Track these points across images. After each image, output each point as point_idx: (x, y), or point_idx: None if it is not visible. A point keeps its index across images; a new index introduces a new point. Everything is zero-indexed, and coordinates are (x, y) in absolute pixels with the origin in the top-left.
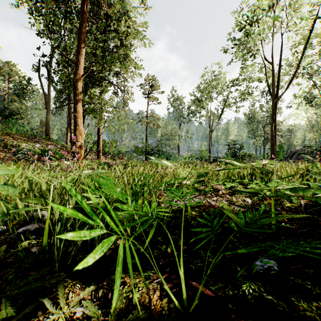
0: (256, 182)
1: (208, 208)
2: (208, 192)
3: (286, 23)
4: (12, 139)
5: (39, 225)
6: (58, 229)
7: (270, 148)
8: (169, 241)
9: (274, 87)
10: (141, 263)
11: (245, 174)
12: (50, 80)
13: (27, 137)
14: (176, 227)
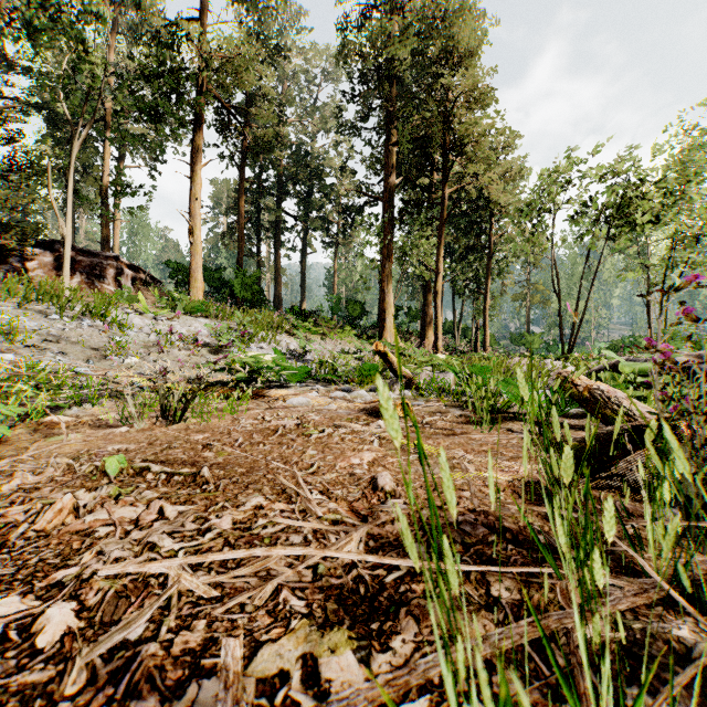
0: None
1: None
2: None
3: None
4: None
5: None
6: None
7: None
8: None
9: None
10: None
11: None
12: None
13: None
14: None
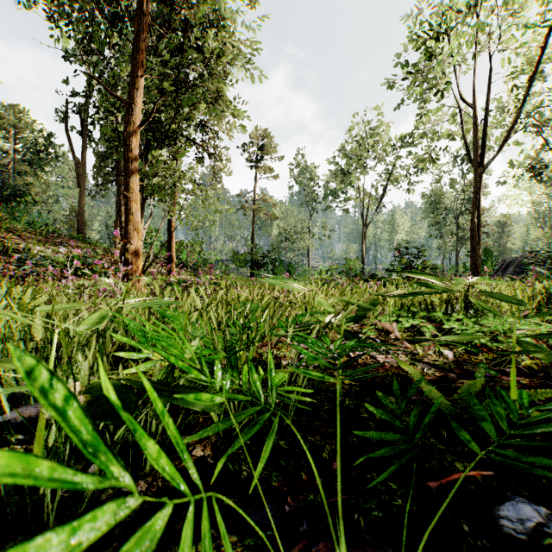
0: (456, 317)
1: (374, 369)
2: (368, 336)
3: (497, 36)
4: (17, 238)
5: (37, 410)
6: (52, 441)
7: (470, 255)
8: (302, 448)
9: (476, 147)
10: (244, 508)
11: (435, 302)
12: (85, 136)
13: (45, 235)
14: (315, 413)
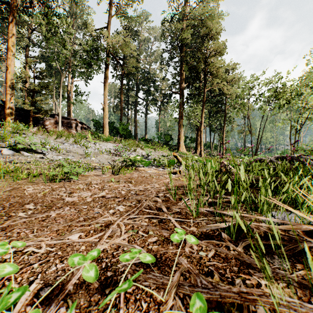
0: None
1: None
2: None
3: None
4: None
5: None
6: None
7: None
8: None
9: None
10: None
11: None
12: None
13: None
14: None
